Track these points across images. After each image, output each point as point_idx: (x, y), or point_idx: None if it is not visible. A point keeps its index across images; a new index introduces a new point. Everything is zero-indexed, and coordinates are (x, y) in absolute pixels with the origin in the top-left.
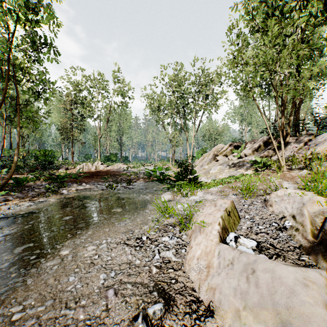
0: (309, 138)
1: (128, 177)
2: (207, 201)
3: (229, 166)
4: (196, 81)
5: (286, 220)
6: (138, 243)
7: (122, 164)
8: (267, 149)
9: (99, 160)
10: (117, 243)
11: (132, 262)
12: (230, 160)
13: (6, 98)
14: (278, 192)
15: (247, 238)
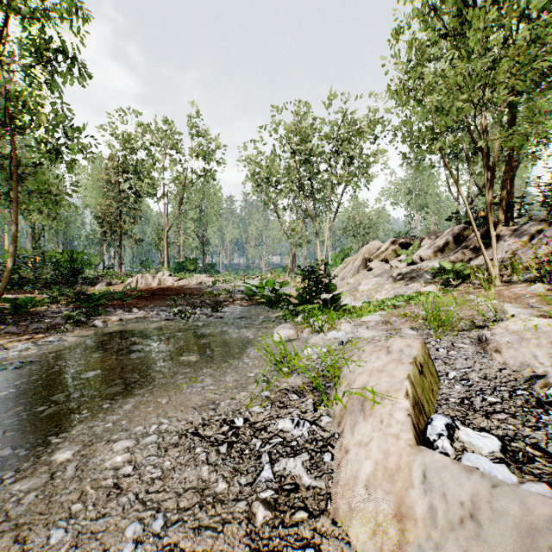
0: (538, 228)
1: (215, 298)
2: (362, 341)
3: (392, 279)
4: (333, 134)
5: (551, 386)
6: (225, 434)
7: (205, 277)
8: (461, 249)
9: (165, 269)
10: (181, 434)
11: (207, 487)
12: (393, 268)
13: (0, 159)
14: (510, 323)
15: (473, 429)
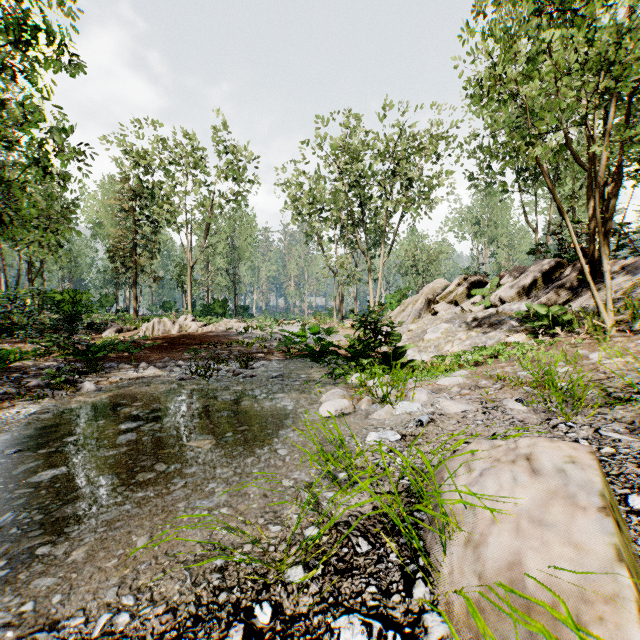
0: None
1: (246, 349)
2: (449, 420)
3: (466, 325)
4: (389, 151)
5: None
6: None
7: (235, 322)
8: (553, 288)
9: (189, 312)
10: None
11: None
12: (466, 312)
13: None
14: None
15: None
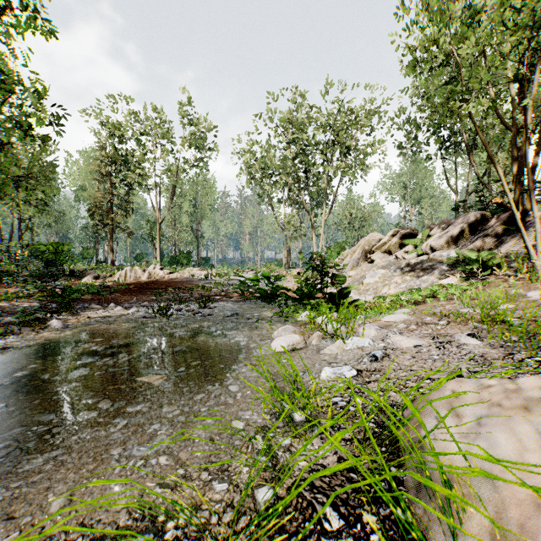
0: None
1: (206, 292)
2: (404, 355)
3: (401, 271)
4: (330, 123)
5: None
6: None
7: (197, 270)
8: (479, 237)
9: (157, 262)
10: None
11: None
12: (400, 260)
13: None
14: None
15: None
